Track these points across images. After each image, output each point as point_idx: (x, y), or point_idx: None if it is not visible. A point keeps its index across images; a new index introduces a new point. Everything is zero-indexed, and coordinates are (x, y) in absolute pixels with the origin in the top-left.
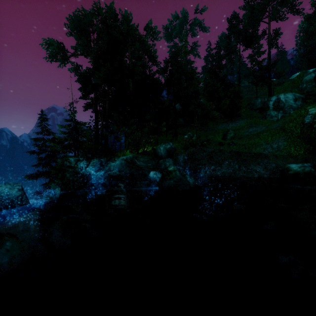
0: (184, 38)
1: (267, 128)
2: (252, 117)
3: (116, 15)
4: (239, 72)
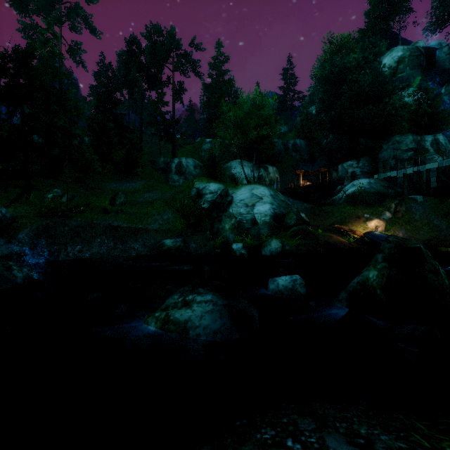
0: (52, 29)
1: (162, 195)
2: (151, 179)
3: None
4: (141, 116)
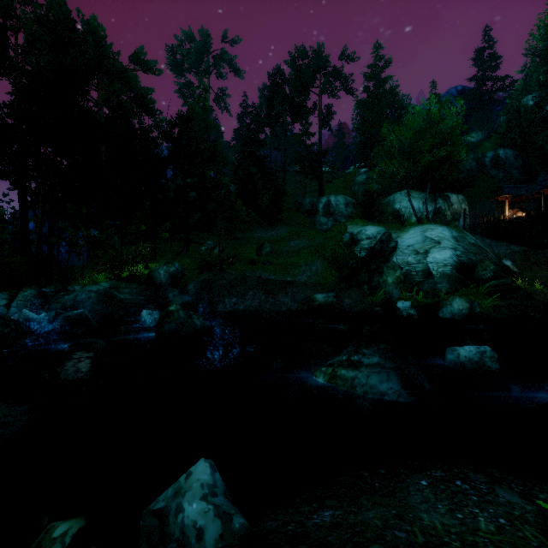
0: (204, 85)
1: (309, 243)
2: (297, 224)
3: (73, 20)
4: (284, 153)
